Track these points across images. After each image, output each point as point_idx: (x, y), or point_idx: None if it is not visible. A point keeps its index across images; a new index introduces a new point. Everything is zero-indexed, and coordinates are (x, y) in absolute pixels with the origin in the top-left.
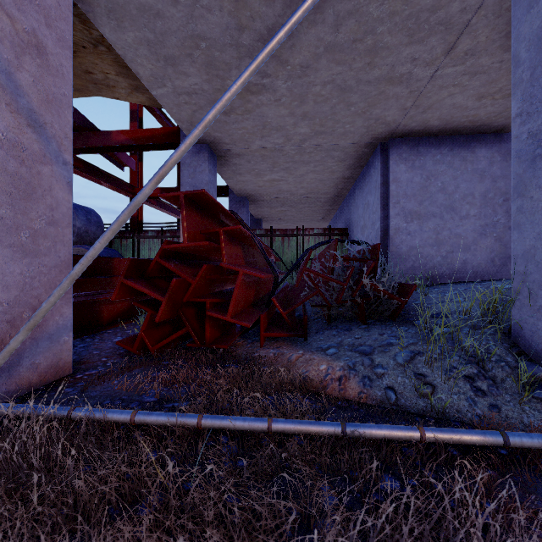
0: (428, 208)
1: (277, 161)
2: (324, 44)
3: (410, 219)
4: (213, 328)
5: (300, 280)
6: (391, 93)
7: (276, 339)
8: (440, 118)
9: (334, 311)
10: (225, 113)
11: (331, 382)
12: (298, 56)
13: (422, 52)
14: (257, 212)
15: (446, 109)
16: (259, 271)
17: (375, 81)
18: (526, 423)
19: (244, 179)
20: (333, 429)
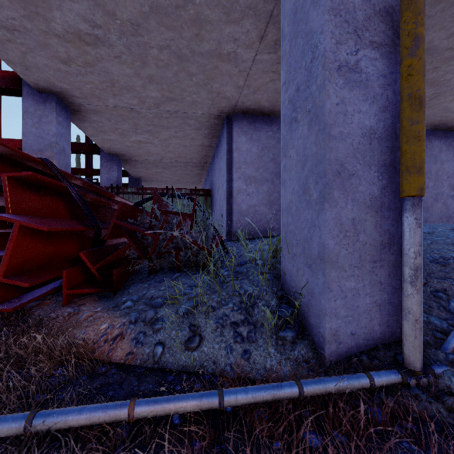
0: (263, 174)
1: (138, 122)
2: (148, 3)
3: (249, 182)
4: (2, 288)
5: (109, 233)
6: (224, 69)
7: (89, 295)
8: (269, 101)
9: (153, 263)
10: (64, 62)
11: (104, 343)
12: (125, 10)
13: (240, 34)
14: (134, 172)
15: (271, 93)
16: (69, 224)
17: (207, 55)
18: (268, 367)
19: (110, 138)
20: (12, 427)
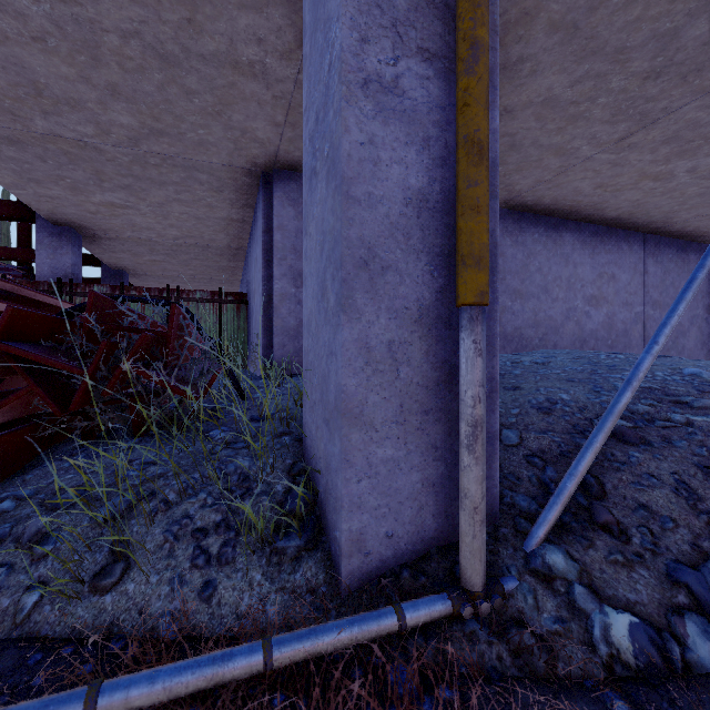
0: None
1: (102, 169)
2: None
3: (300, 283)
4: None
5: None
6: (248, 91)
7: None
8: None
9: (88, 421)
10: None
11: None
12: None
13: (267, 31)
14: (110, 260)
15: None
16: None
17: (214, 60)
18: (242, 609)
19: (51, 194)
20: None
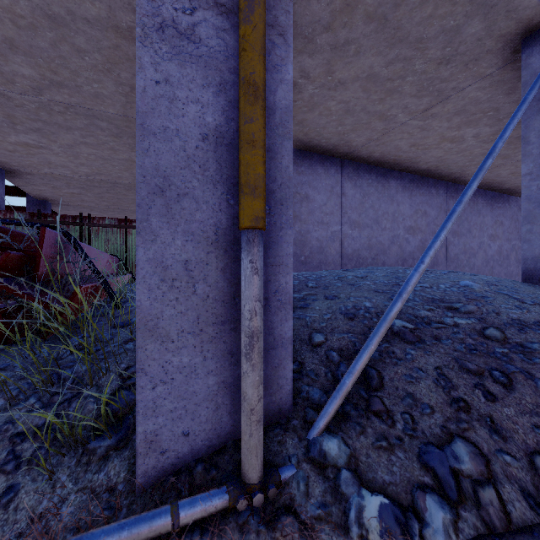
0: None
1: (13, 114)
2: None
3: None
4: None
5: None
6: (131, 53)
7: None
8: None
9: None
10: None
11: None
12: None
13: None
14: (33, 191)
15: None
16: None
17: (98, 24)
18: (38, 513)
19: None
20: None
